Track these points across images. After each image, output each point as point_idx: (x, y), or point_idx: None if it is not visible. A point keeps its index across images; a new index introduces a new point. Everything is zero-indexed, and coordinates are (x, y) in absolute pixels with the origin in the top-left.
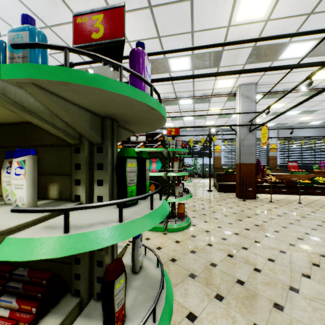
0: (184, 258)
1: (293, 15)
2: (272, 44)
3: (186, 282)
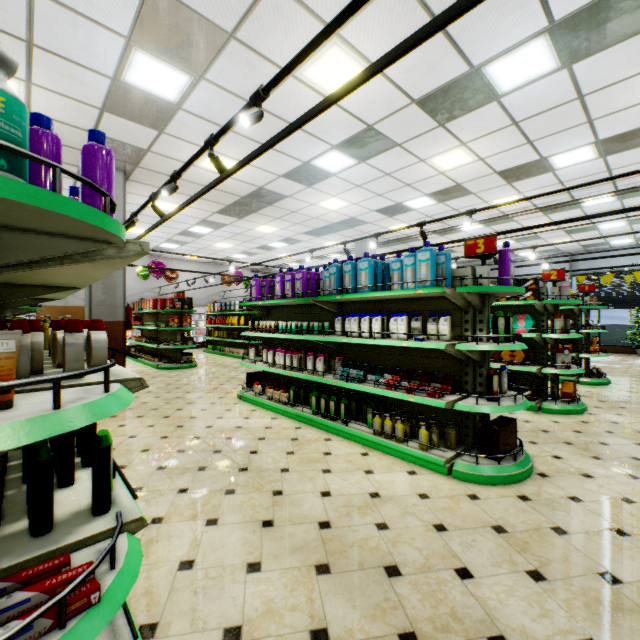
0: (560, 432)
1: None
2: None
3: (557, 444)
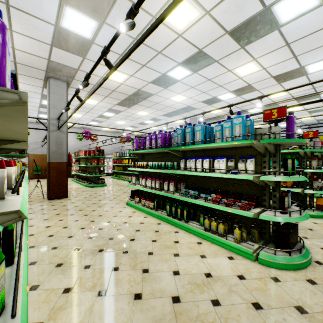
0: (320, 230)
1: None
2: None
3: (321, 239)
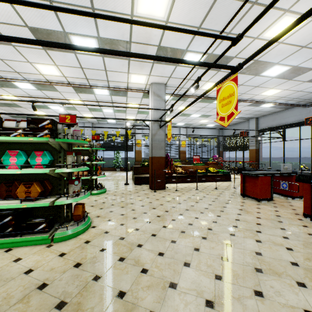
0: (60, 278)
1: (187, 25)
2: (174, 49)
3: None
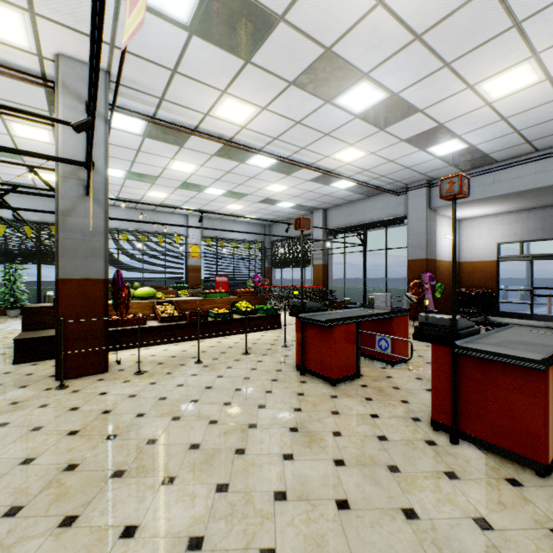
0: None
1: None
2: None
3: None
